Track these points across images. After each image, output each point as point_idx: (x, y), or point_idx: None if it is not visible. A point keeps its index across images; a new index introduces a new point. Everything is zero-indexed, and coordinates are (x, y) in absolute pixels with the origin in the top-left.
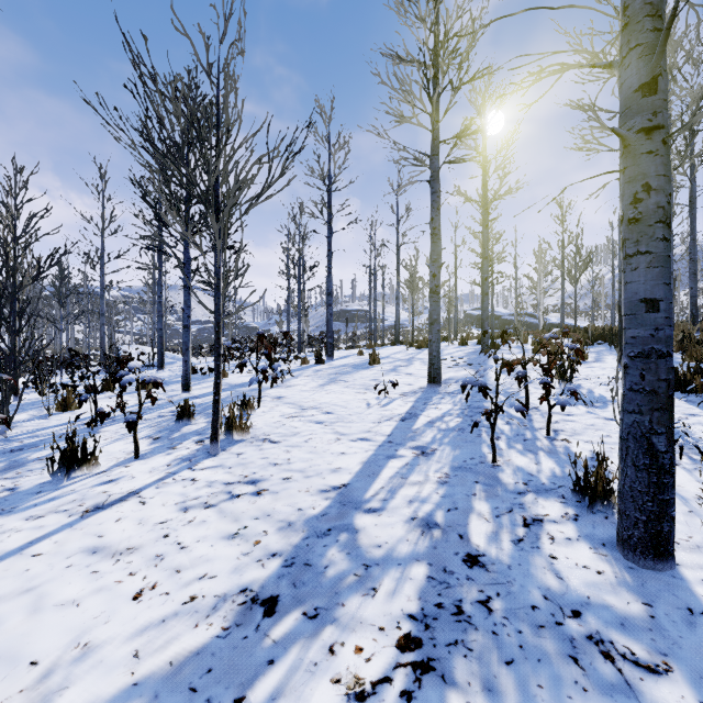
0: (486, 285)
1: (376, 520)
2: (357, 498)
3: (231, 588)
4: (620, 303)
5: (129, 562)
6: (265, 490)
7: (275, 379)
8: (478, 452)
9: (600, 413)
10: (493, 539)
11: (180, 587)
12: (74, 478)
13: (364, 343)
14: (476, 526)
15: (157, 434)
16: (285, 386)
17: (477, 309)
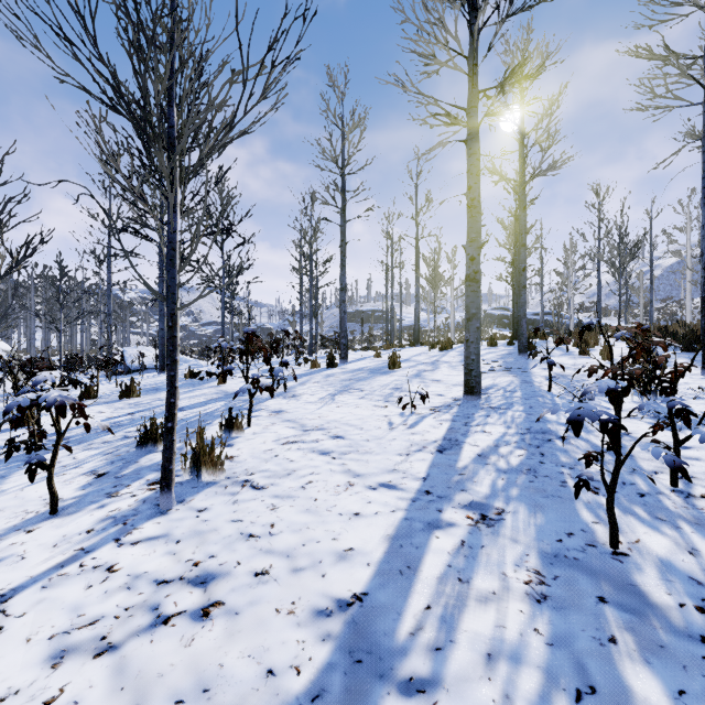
0: (523, 276)
1: None
2: (383, 638)
3: None
4: (703, 294)
5: None
6: (217, 604)
7: (269, 391)
8: (575, 519)
9: None
10: None
11: None
12: None
13: (380, 344)
14: None
15: (105, 467)
16: (288, 395)
17: (497, 308)
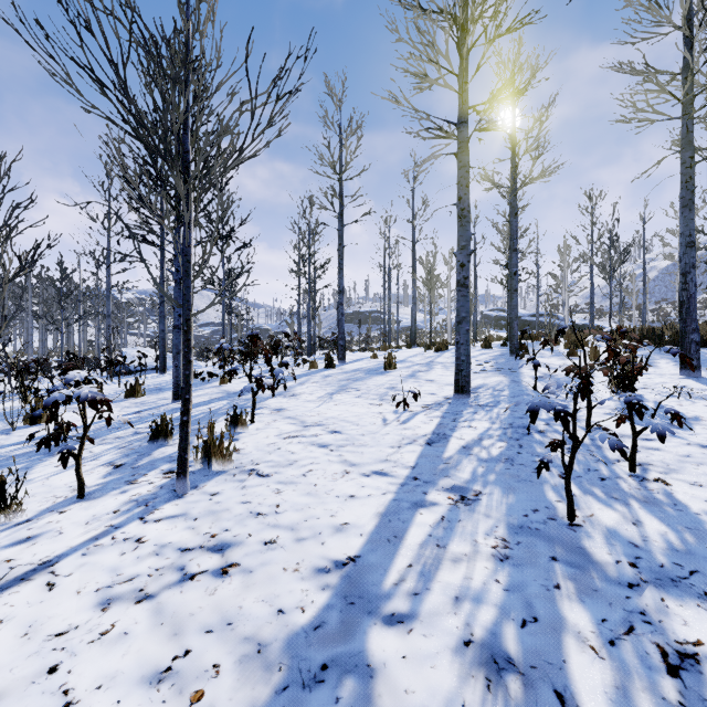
0: (515, 280)
1: (403, 643)
2: (372, 587)
3: None
4: (681, 298)
5: None
6: (234, 565)
7: (271, 389)
8: (541, 498)
9: (688, 437)
10: None
11: None
12: None
13: (377, 345)
14: (581, 669)
15: (122, 459)
16: (288, 394)
17: (494, 309)
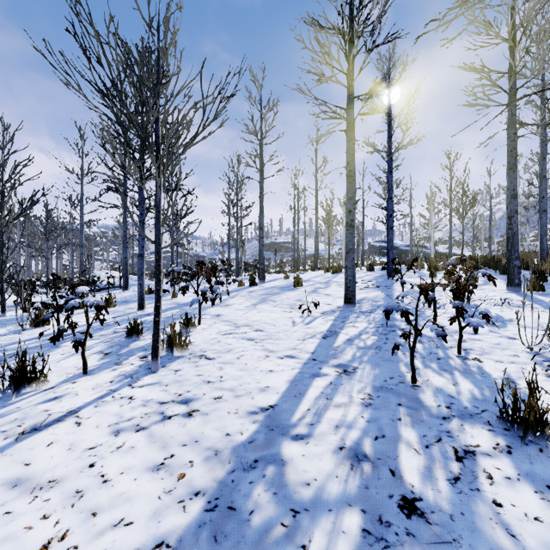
0: (390, 220)
1: (303, 449)
2: (284, 421)
3: (146, 541)
4: (507, 235)
5: (45, 500)
6: (196, 411)
7: (213, 300)
8: (396, 371)
9: (502, 332)
10: (427, 477)
11: (92, 537)
12: (23, 394)
13: (289, 268)
14: (406, 459)
15: (108, 349)
16: (223, 305)
17: (379, 241)
